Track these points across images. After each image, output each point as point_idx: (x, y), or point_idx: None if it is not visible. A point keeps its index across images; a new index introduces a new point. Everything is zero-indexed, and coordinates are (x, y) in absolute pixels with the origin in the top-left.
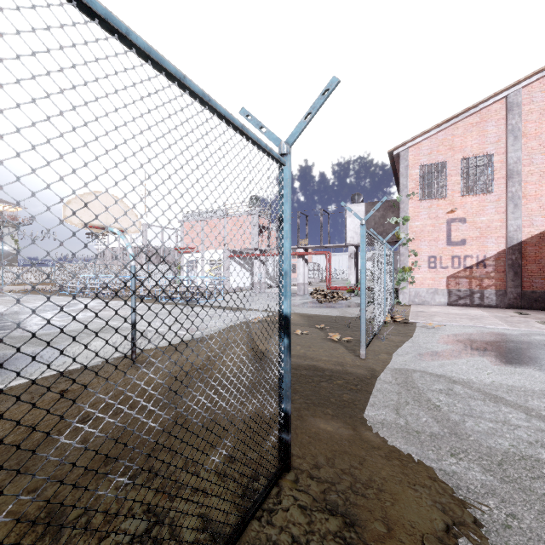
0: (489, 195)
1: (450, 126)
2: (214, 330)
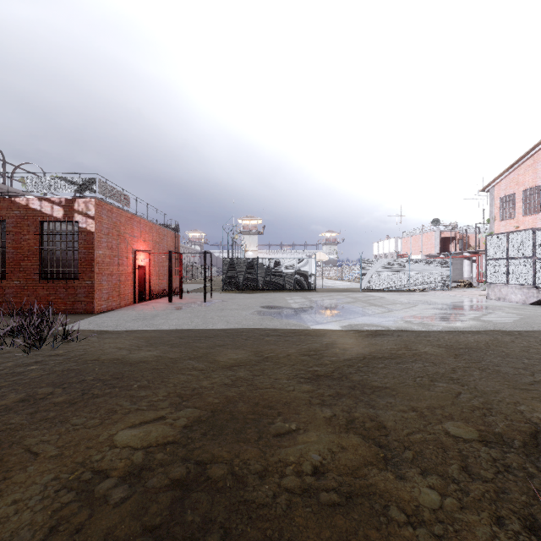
0: (538, 214)
1: (516, 168)
2: (351, 288)
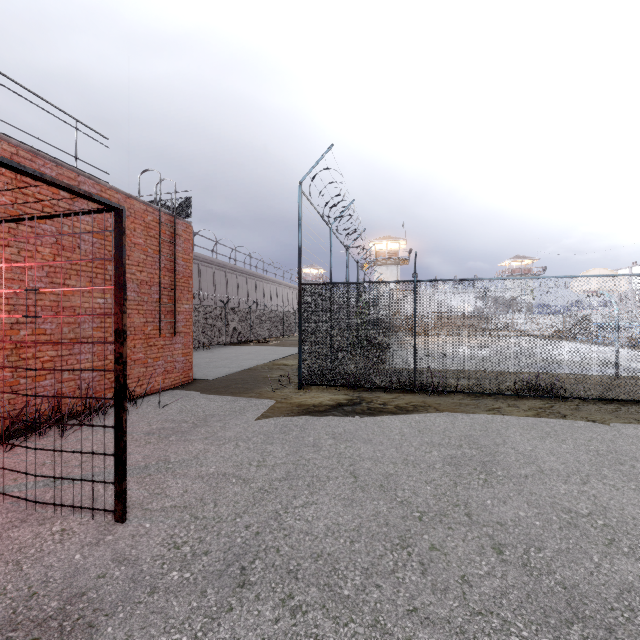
0: None
1: None
2: None
